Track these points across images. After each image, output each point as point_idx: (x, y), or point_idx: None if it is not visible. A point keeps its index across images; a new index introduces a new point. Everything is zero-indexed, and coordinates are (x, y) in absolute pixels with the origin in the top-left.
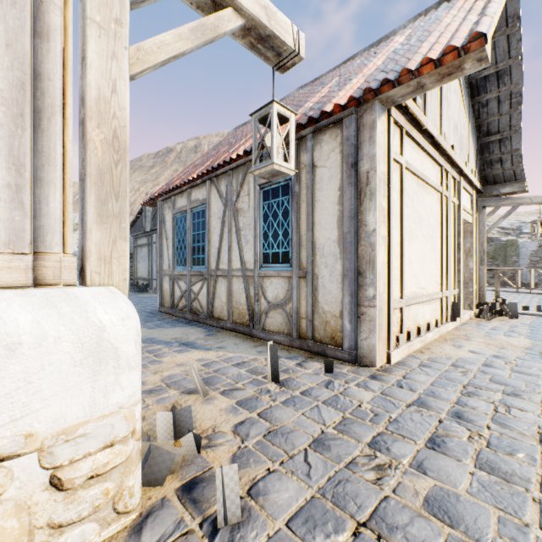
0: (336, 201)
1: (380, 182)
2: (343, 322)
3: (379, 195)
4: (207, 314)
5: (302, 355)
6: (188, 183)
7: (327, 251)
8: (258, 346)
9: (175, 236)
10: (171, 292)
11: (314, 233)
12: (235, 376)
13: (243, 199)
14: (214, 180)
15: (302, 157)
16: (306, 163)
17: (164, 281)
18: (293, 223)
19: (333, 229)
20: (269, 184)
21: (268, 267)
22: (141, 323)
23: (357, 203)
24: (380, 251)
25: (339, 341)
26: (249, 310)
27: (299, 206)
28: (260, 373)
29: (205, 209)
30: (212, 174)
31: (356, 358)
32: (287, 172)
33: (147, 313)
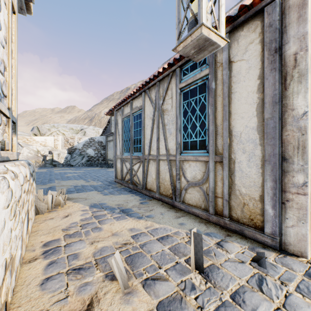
0: (255, 90)
1: (310, 62)
2: (264, 206)
3: (310, 76)
4: (142, 186)
5: (220, 231)
6: (130, 96)
7: (244, 138)
8: (179, 217)
9: (123, 133)
10: (121, 169)
11: (230, 122)
12: (158, 256)
13: (167, 101)
14: (147, 91)
15: (218, 57)
16: (223, 60)
17: (117, 162)
18: (209, 115)
19: (251, 116)
20: (188, 86)
21: (187, 153)
22: (100, 190)
23: (281, 88)
24: (310, 136)
25: (258, 224)
26: (172, 186)
27: (215, 100)
28: (182, 253)
29: (141, 113)
30: (145, 87)
31: (280, 244)
32: (217, 40)
33: (107, 182)
